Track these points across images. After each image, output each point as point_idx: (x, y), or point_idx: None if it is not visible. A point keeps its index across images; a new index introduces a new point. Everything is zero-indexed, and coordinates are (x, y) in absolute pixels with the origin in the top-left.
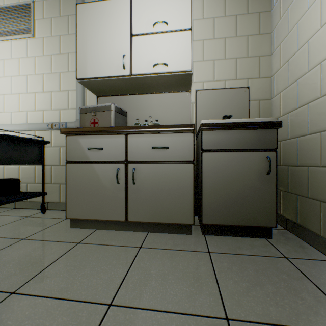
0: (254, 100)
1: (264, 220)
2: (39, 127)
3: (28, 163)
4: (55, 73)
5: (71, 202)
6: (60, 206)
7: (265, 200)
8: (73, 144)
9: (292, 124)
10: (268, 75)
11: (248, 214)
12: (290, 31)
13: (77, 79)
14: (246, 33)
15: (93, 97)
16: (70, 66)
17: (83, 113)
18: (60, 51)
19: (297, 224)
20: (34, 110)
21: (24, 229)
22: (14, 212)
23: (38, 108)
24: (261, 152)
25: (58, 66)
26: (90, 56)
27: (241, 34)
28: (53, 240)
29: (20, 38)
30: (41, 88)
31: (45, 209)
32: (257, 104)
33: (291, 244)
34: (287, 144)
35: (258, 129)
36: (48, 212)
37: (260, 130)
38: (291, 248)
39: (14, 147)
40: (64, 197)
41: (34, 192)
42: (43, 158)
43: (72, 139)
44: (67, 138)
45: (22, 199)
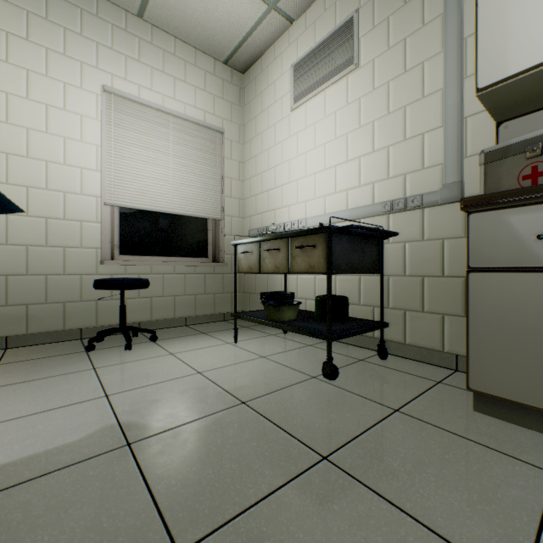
0: None
1: None
2: (367, 211)
3: (366, 272)
4: (394, 112)
5: (481, 357)
6: (406, 351)
7: None
8: (486, 231)
9: None
10: None
11: None
12: None
13: (477, 90)
14: None
15: (484, 127)
16: (425, 87)
17: (492, 160)
18: (405, 67)
19: None
20: (357, 186)
21: (377, 386)
22: (333, 346)
23: (364, 181)
24: None
25: (400, 97)
26: (518, 21)
27: None
28: (465, 435)
29: (336, 82)
30: (368, 147)
31: (386, 353)
32: None
33: None
34: None
35: None
36: (388, 358)
37: None
38: None
39: (352, 247)
40: (413, 336)
41: (366, 320)
42: (381, 263)
43: (483, 219)
44: (470, 219)
45: (362, 331)
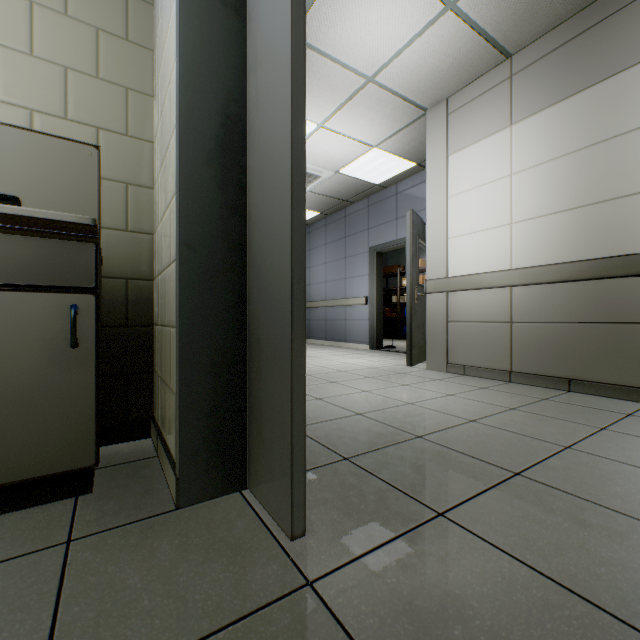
0: (116, 181)
1: (66, 456)
2: None
3: None
4: None
5: None
6: None
7: (69, 409)
8: None
9: (164, 241)
10: (148, 136)
11: (17, 451)
12: (163, 54)
13: None
14: (95, 21)
15: None
16: None
17: None
18: None
19: (163, 444)
20: None
21: None
22: None
23: None
24: (57, 293)
25: None
26: None
27: (81, 17)
28: None
29: None
30: None
31: None
32: (124, 191)
33: (127, 494)
34: (162, 283)
35: (41, 236)
36: None
37: (52, 241)
38: (113, 507)
39: None
40: None
41: None
42: None
43: None
44: None
45: None
